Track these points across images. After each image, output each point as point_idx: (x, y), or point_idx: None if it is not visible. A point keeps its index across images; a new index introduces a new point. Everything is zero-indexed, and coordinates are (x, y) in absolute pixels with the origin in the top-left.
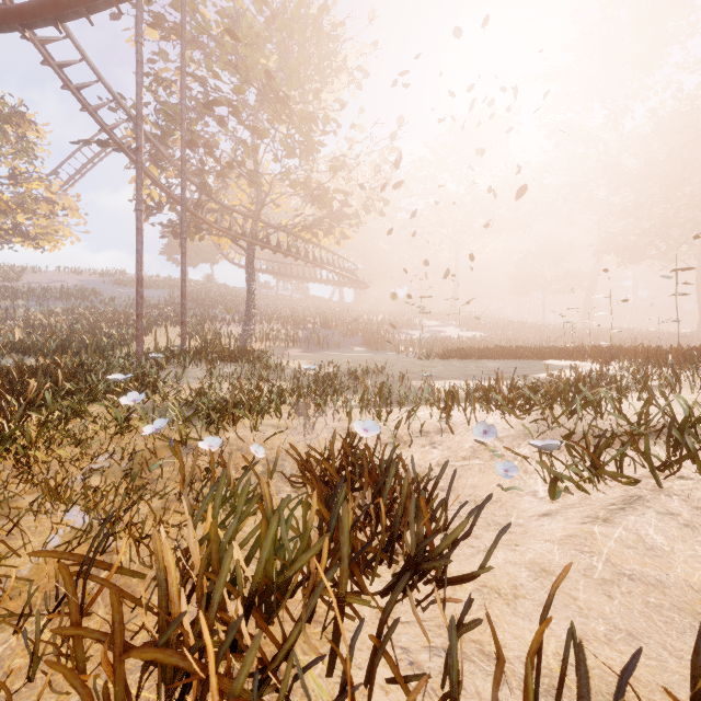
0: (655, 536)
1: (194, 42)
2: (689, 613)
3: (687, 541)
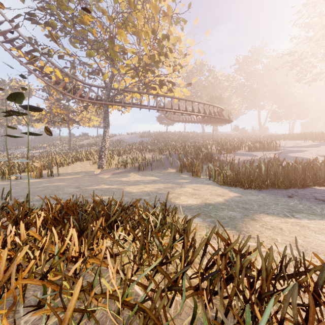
0: None
1: None
2: None
3: None
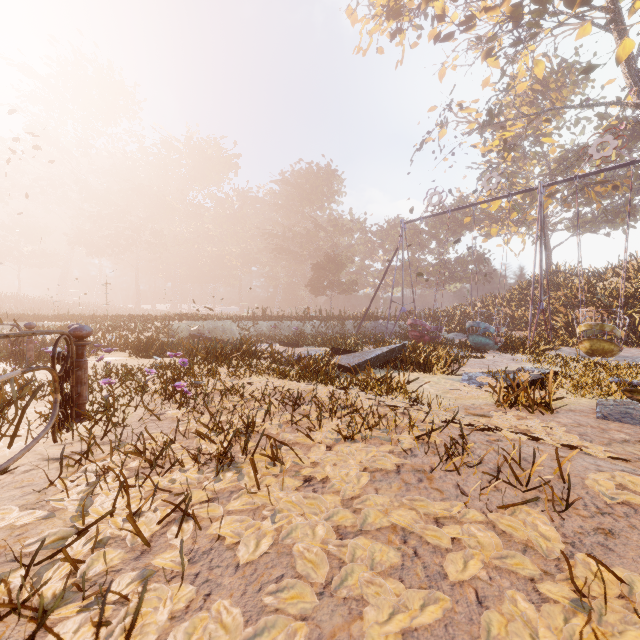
0: None
1: None
2: None
3: None
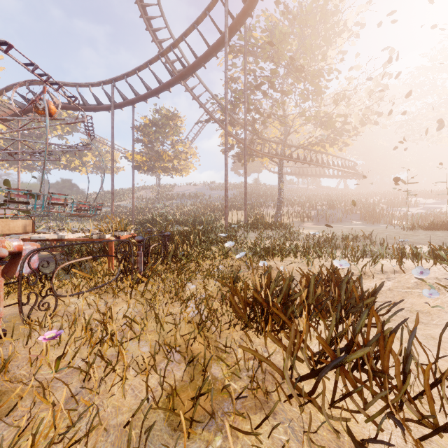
0: None
1: (249, 53)
2: None
3: None
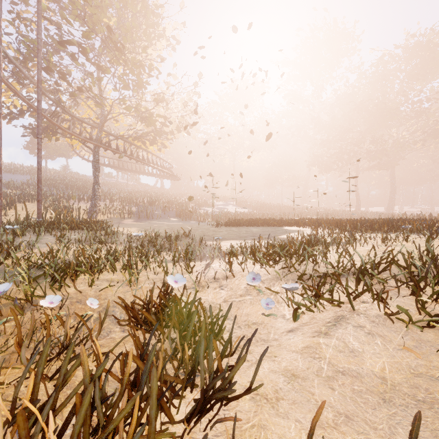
0: (353, 342)
1: None
2: (376, 394)
3: (370, 344)
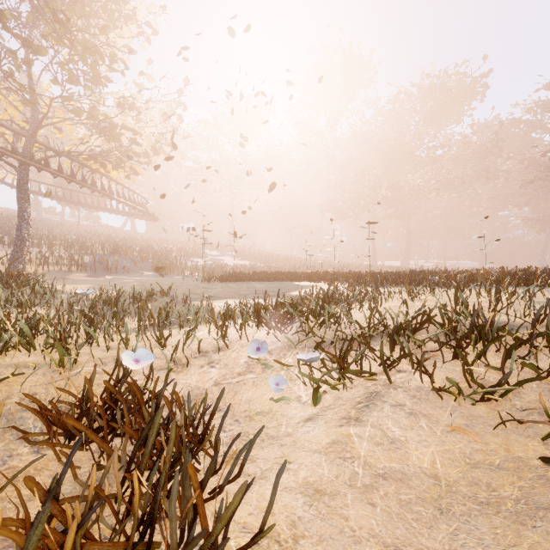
0: (393, 428)
1: None
2: (430, 502)
3: (414, 428)
